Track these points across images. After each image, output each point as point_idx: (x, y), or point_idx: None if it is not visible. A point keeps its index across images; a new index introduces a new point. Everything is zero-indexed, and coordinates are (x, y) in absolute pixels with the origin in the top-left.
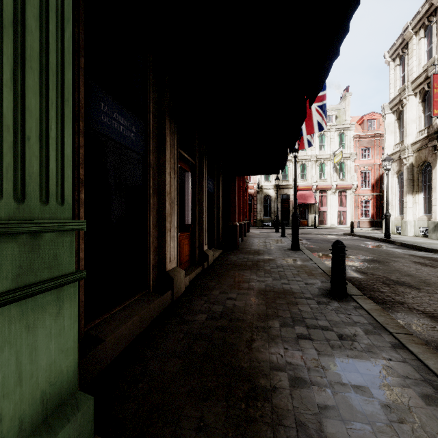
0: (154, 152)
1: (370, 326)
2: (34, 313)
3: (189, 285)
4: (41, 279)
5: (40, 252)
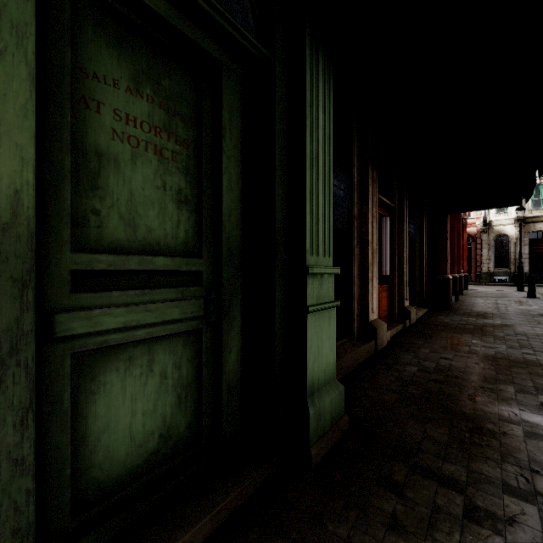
0: (357, 204)
1: None
2: (322, 320)
3: (391, 340)
4: (323, 302)
5: (323, 286)
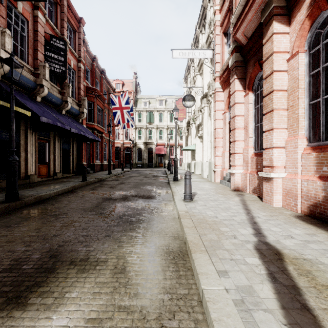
0: (23, 140)
1: (76, 183)
2: None
3: (41, 181)
4: None
5: None
